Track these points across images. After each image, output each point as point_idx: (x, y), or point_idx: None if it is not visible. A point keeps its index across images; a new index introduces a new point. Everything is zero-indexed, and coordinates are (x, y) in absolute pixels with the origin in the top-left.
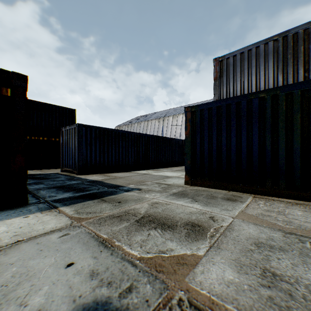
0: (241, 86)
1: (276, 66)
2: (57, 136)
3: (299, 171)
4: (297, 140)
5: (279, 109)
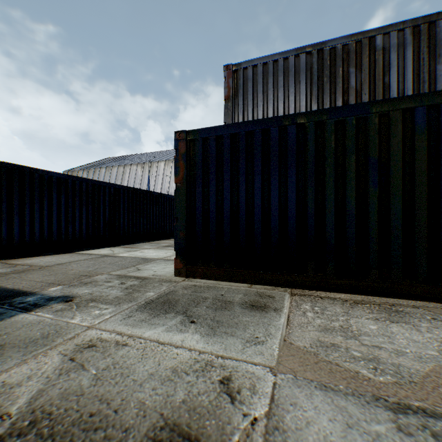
0: (264, 114)
1: (310, 91)
2: None
3: (354, 247)
4: (351, 197)
5: (327, 145)
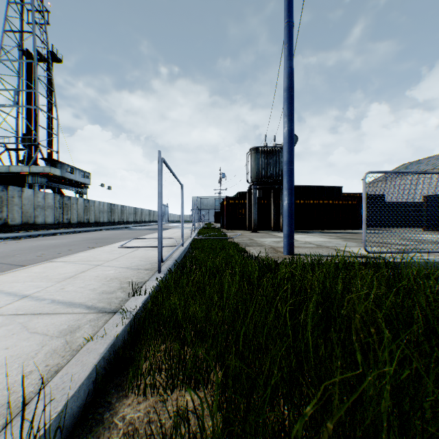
0: None
1: None
2: None
3: None
4: None
5: None
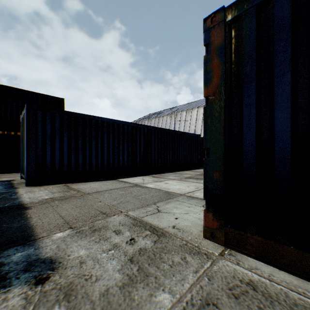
0: None
1: None
2: None
3: None
4: None
5: None
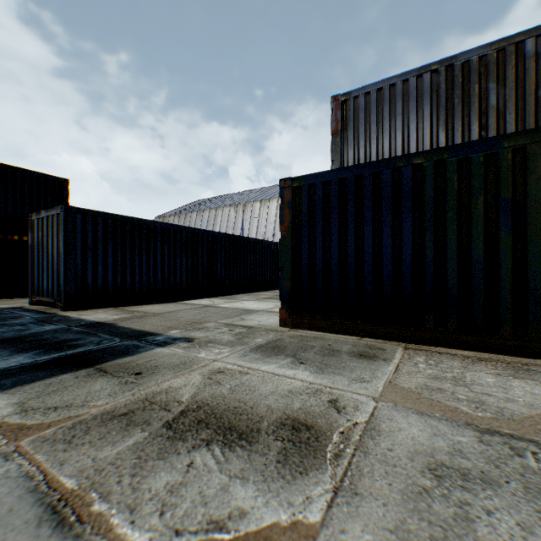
0: (378, 148)
1: (436, 116)
2: (24, 232)
3: (481, 299)
4: (477, 243)
5: (448, 186)
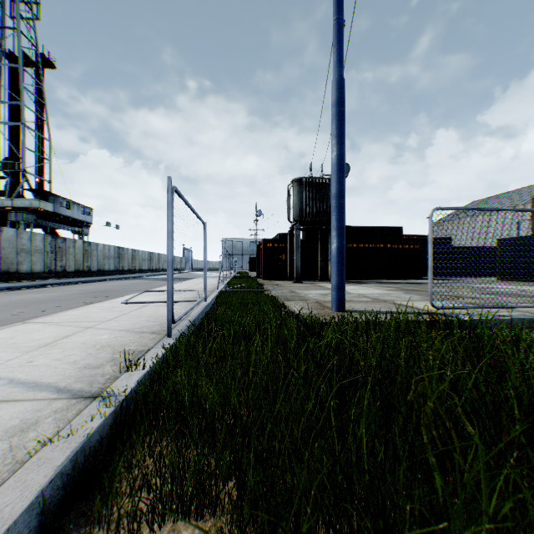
0: None
1: None
2: None
3: None
4: None
5: None
